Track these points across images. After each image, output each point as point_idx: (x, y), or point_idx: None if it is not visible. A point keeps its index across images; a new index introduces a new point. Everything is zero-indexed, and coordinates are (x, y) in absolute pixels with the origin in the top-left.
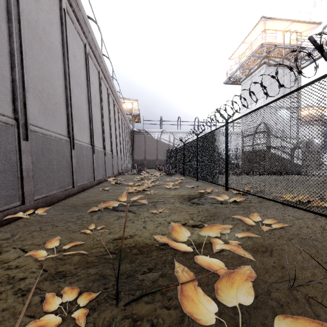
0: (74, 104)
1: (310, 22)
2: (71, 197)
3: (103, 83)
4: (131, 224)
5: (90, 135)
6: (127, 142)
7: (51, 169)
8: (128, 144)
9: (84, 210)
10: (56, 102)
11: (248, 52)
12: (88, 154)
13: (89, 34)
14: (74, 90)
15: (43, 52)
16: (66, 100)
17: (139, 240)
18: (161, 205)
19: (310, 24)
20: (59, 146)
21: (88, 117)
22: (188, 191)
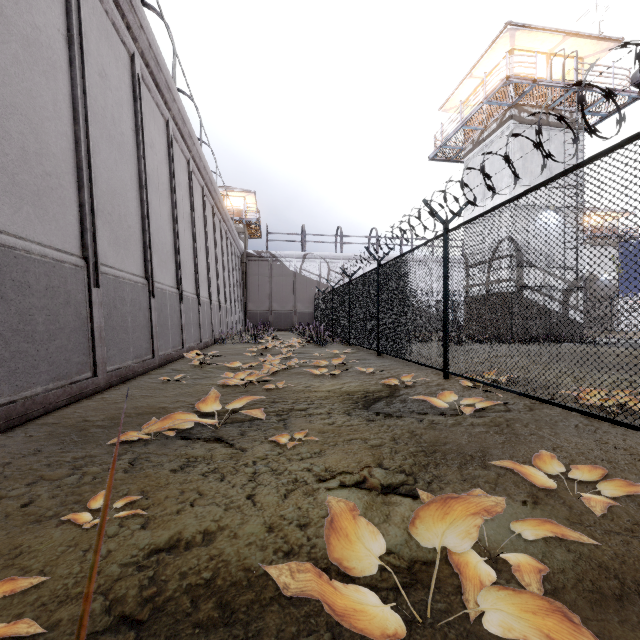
0: (101, 184)
1: (602, 37)
2: (86, 401)
3: (178, 147)
4: (216, 484)
5: (144, 256)
6: (233, 276)
7: (27, 333)
8: (236, 281)
9: (102, 438)
10: (49, 172)
11: (478, 97)
12: (137, 298)
13: (142, 34)
14: (101, 151)
15: (7, 45)
16: (77, 172)
17: (227, 556)
18: (301, 421)
19: (601, 41)
20: (54, 279)
21: (138, 217)
22: (362, 381)
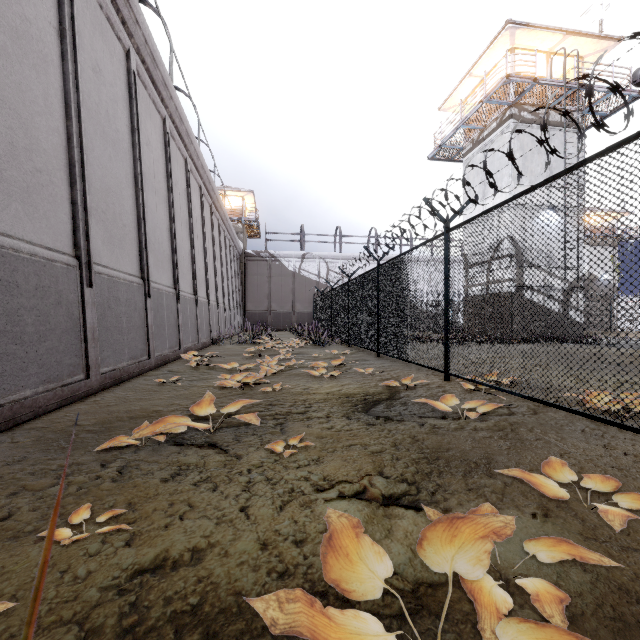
0: (94, 182)
1: (602, 35)
2: (77, 404)
3: (175, 145)
4: (208, 495)
5: (140, 255)
6: (232, 276)
7: (16, 335)
8: (234, 281)
9: (91, 444)
10: (39, 168)
11: (477, 96)
12: (132, 298)
13: (138, 29)
14: (95, 147)
15: None
16: (69, 169)
17: (217, 577)
18: (298, 425)
19: (601, 39)
20: (45, 278)
21: (134, 216)
22: (362, 383)
